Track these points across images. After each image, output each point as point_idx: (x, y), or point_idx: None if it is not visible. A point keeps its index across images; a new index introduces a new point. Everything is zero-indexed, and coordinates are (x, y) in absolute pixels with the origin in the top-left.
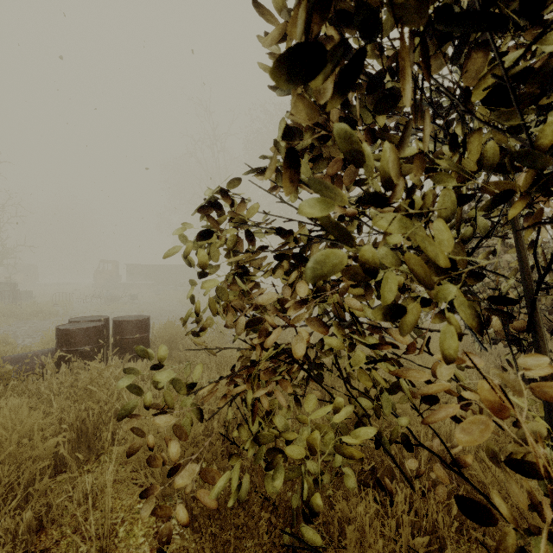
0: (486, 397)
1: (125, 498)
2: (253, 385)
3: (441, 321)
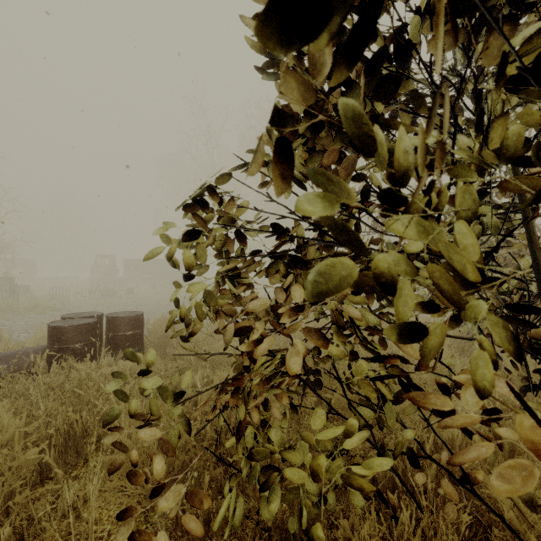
0: (530, 434)
1: (113, 508)
2: (247, 400)
3: (453, 328)
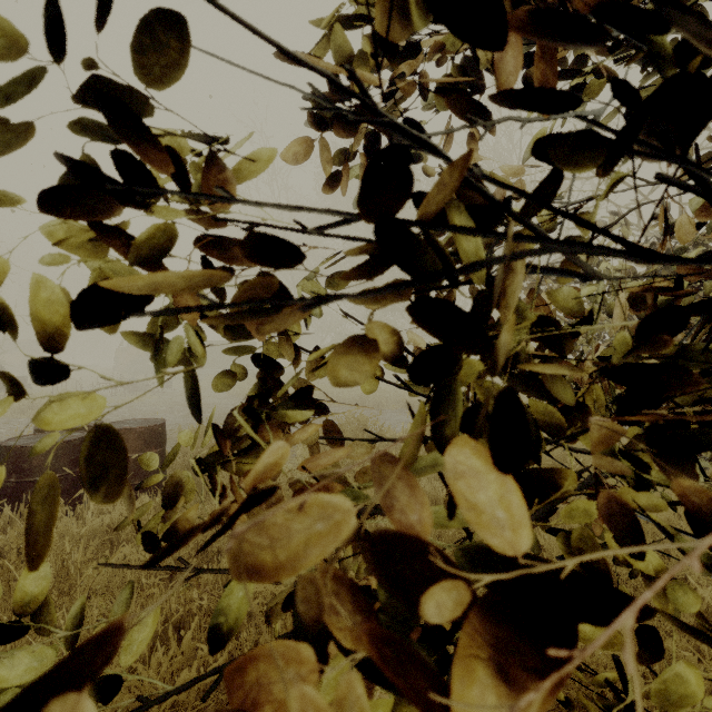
0: None
1: None
2: None
3: None
